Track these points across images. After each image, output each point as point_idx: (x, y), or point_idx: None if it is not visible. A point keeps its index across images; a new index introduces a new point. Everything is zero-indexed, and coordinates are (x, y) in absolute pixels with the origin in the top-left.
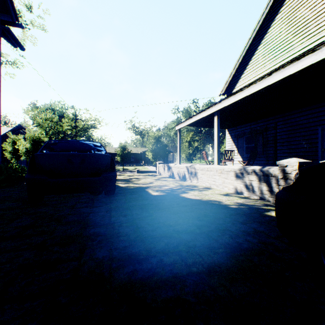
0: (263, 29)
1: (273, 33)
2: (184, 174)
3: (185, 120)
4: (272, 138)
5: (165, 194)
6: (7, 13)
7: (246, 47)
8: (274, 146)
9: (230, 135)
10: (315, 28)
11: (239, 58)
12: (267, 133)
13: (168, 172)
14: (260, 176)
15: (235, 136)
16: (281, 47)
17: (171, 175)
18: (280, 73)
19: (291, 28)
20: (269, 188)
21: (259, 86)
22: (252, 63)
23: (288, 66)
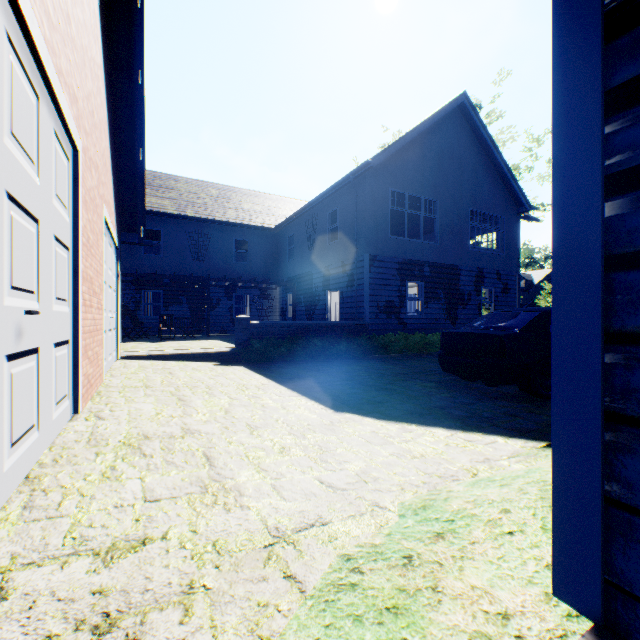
0: None
1: None
2: None
3: None
4: None
5: None
6: (521, 206)
7: None
8: None
9: None
10: None
11: None
12: None
13: None
14: None
15: None
16: None
17: None
18: None
19: None
20: None
21: None
22: None
23: None
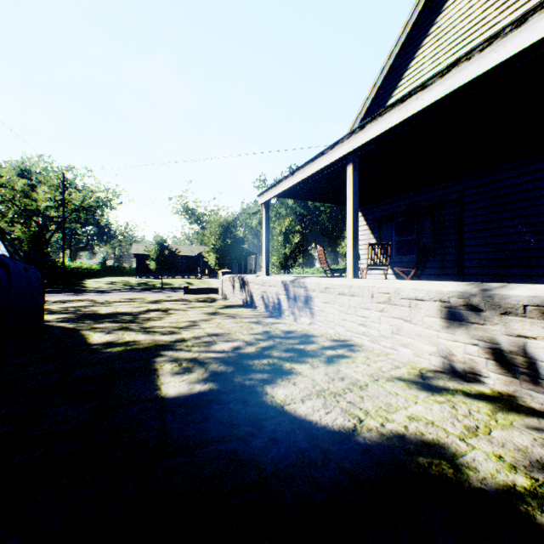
0: (433, 4)
1: (455, 11)
2: (278, 300)
3: (279, 181)
4: (454, 222)
5: (212, 392)
6: None
7: (398, 42)
8: (459, 239)
9: (366, 218)
10: None
11: (385, 64)
12: (442, 212)
13: (241, 293)
14: None
15: (376, 220)
16: (472, 37)
17: (249, 302)
18: None
19: None
20: None
21: (480, 65)
22: (410, 74)
23: None
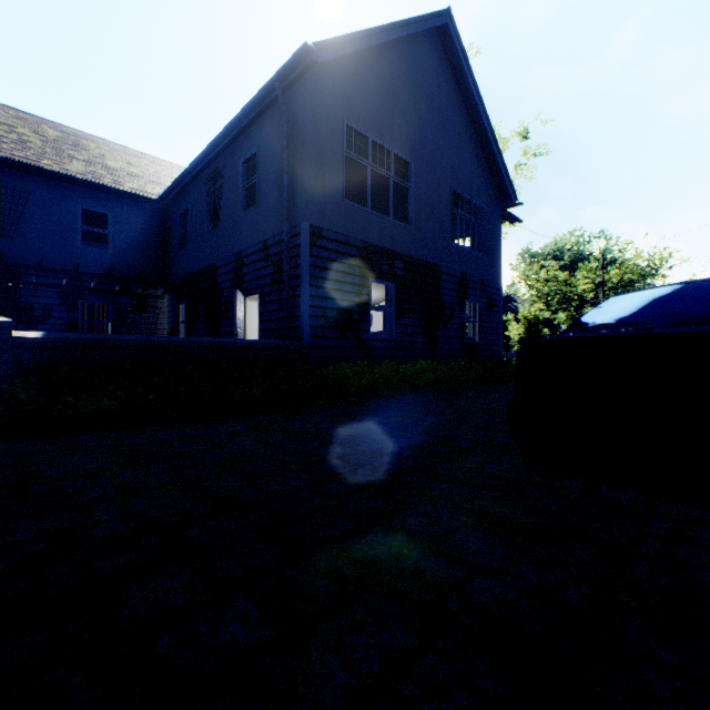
0: None
1: None
2: None
3: None
4: None
5: None
6: (507, 199)
7: None
8: None
9: None
10: None
11: None
12: None
13: None
14: None
15: None
16: None
17: None
18: None
19: None
20: None
21: None
22: None
23: None
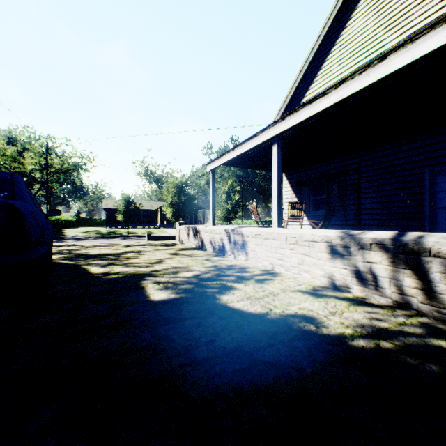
0: (339, 21)
1: (355, 28)
2: (222, 244)
3: (223, 154)
4: (354, 186)
5: (182, 298)
6: None
7: (313, 48)
8: (357, 198)
9: (290, 182)
10: (420, 18)
11: (304, 65)
12: (345, 178)
13: (194, 239)
14: (395, 255)
15: (297, 183)
16: (366, 48)
17: (200, 245)
18: (404, 54)
19: (383, 19)
20: (422, 283)
21: (359, 83)
22: (322, 73)
23: (423, 38)
